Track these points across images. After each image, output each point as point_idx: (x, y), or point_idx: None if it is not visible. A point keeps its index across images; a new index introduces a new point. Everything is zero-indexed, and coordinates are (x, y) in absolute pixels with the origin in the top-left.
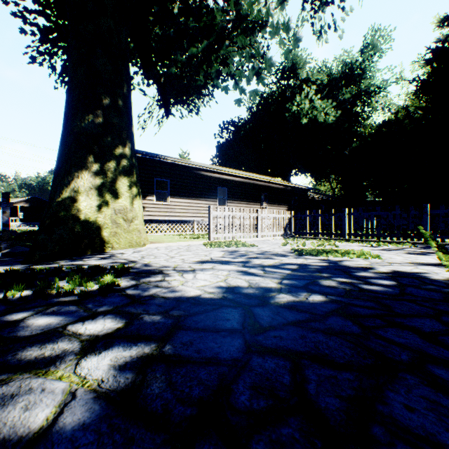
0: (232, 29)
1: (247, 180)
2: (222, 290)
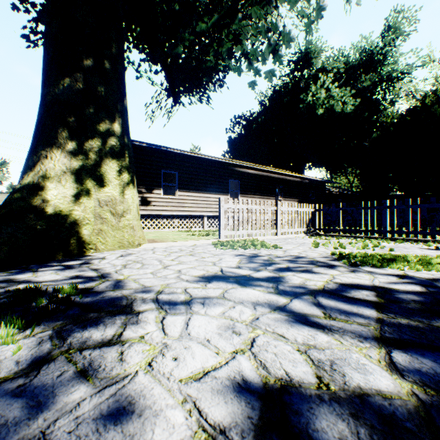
0: None
1: (260, 172)
2: (251, 410)
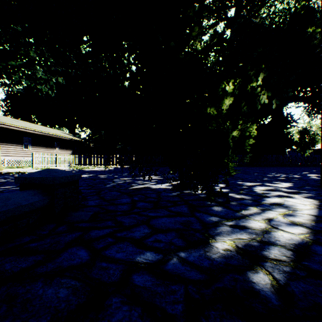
0: (40, 61)
1: (45, 134)
2: None
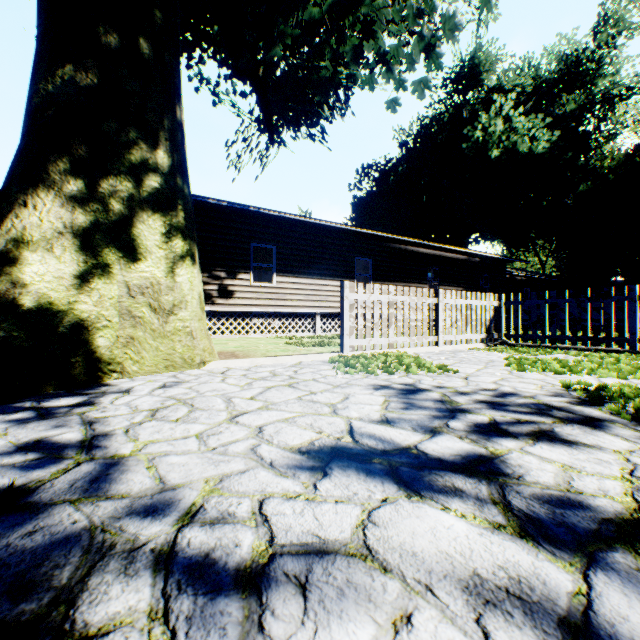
0: None
1: (404, 246)
2: None
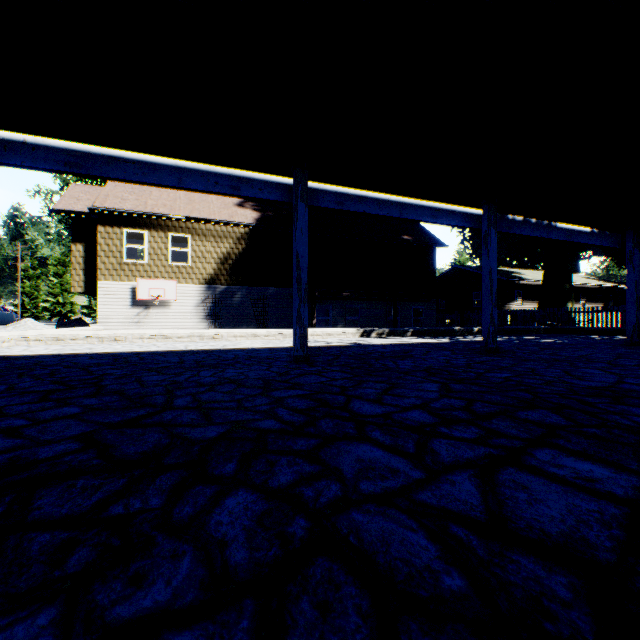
0: None
1: None
2: None
